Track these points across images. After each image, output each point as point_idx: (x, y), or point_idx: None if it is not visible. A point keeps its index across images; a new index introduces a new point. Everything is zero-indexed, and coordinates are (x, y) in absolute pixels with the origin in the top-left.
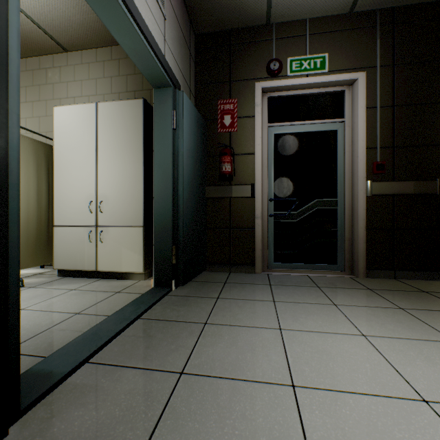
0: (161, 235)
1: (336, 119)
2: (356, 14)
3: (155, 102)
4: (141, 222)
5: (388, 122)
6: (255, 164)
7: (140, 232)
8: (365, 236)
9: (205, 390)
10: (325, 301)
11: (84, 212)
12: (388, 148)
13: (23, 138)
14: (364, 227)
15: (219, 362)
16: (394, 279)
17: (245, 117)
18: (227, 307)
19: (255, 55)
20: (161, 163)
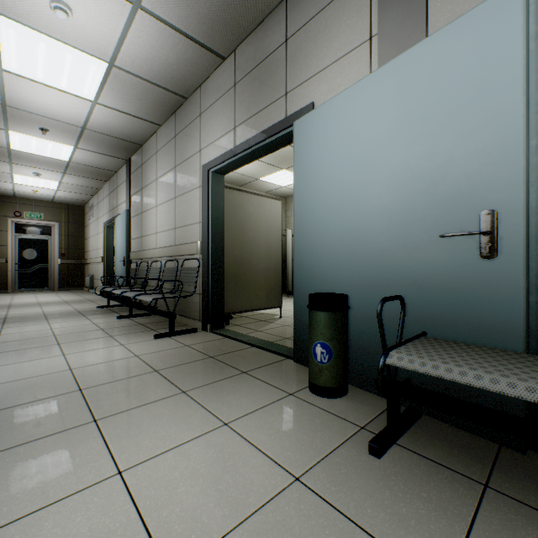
0: None
1: (49, 236)
2: (55, 202)
3: None
4: None
5: (67, 240)
6: (9, 250)
7: None
8: (59, 277)
9: None
10: (33, 294)
11: None
12: (67, 249)
13: None
14: (58, 274)
15: None
16: (69, 290)
17: (3, 230)
18: None
19: (9, 207)
20: None
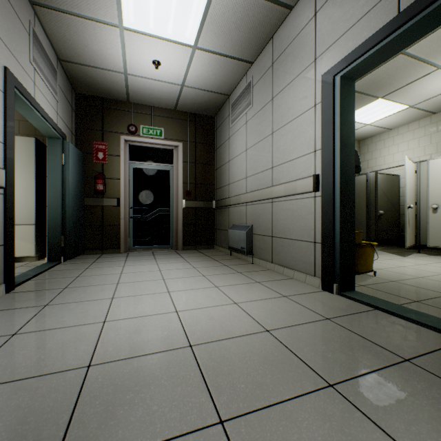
0: (53, 229)
1: (169, 164)
2: (178, 111)
3: (49, 146)
4: (34, 221)
5: (193, 170)
6: (120, 186)
7: (33, 228)
8: (182, 228)
9: (89, 277)
10: (152, 258)
11: None
12: (193, 184)
13: None
14: (182, 224)
15: (94, 273)
16: (196, 250)
17: (113, 155)
18: (99, 264)
19: (120, 118)
20: (53, 185)
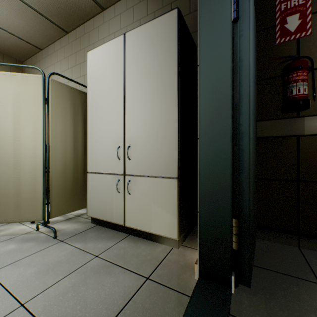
0: (210, 198)
1: None
2: None
3: None
4: (175, 172)
5: None
6: None
7: (173, 186)
8: None
9: None
10: None
11: (112, 158)
12: None
13: (60, 85)
14: None
15: None
16: None
17: None
18: None
19: None
20: (210, 83)
